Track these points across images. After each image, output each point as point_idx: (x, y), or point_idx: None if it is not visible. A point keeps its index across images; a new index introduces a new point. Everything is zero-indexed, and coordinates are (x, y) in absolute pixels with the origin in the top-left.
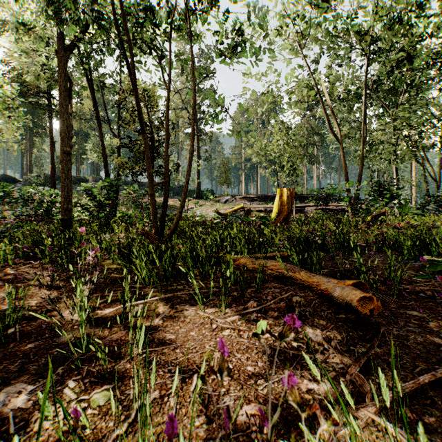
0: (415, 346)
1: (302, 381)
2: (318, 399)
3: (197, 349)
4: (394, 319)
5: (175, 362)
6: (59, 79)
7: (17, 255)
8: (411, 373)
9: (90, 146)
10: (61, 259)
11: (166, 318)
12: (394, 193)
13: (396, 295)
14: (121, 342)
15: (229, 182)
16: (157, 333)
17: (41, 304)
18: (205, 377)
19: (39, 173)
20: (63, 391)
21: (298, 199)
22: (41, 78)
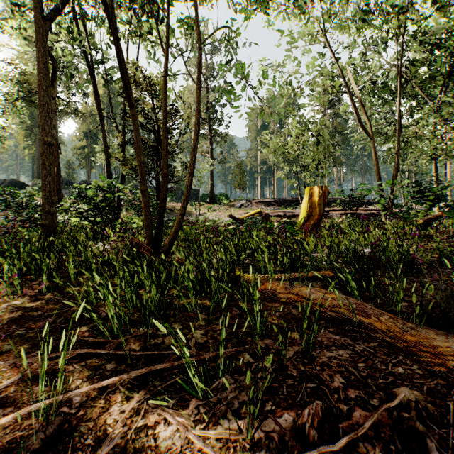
0: None
1: None
2: None
3: None
4: None
5: None
6: (40, 54)
7: None
8: None
9: (97, 148)
10: (4, 282)
11: None
12: (442, 194)
13: None
14: None
15: (244, 186)
16: None
17: None
18: None
19: None
20: None
21: None
22: None
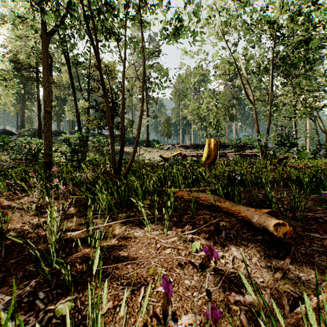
0: (320, 263)
1: (230, 293)
2: (244, 310)
3: (145, 264)
4: (300, 240)
5: (127, 276)
6: (43, 56)
7: (10, 188)
8: (319, 287)
9: (67, 108)
10: (42, 192)
11: (120, 239)
12: (294, 142)
13: (300, 221)
14: (84, 258)
15: (170, 134)
16: (113, 251)
17: (24, 227)
18: (144, 325)
19: (29, 128)
20: (34, 301)
21: (222, 147)
22: (30, 57)
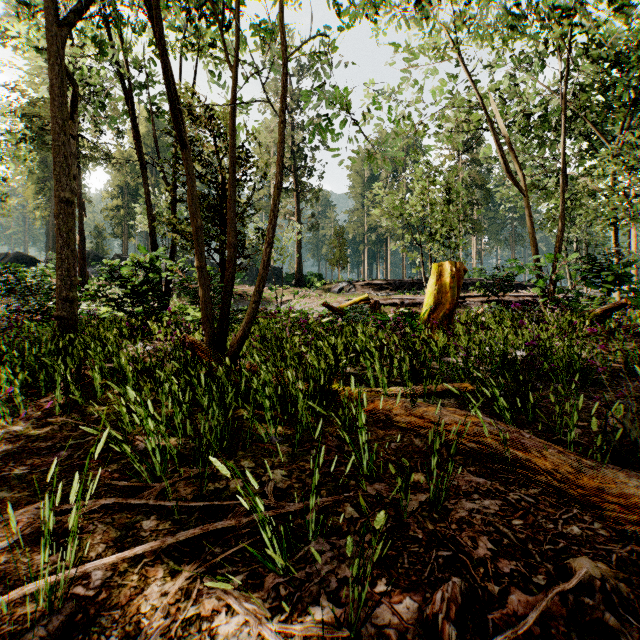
0: None
1: None
2: None
3: None
4: None
5: None
6: (54, 74)
7: None
8: None
9: (138, 209)
10: None
11: None
12: (626, 273)
13: None
14: None
15: (345, 262)
16: None
17: None
18: None
19: None
20: None
21: None
22: None
